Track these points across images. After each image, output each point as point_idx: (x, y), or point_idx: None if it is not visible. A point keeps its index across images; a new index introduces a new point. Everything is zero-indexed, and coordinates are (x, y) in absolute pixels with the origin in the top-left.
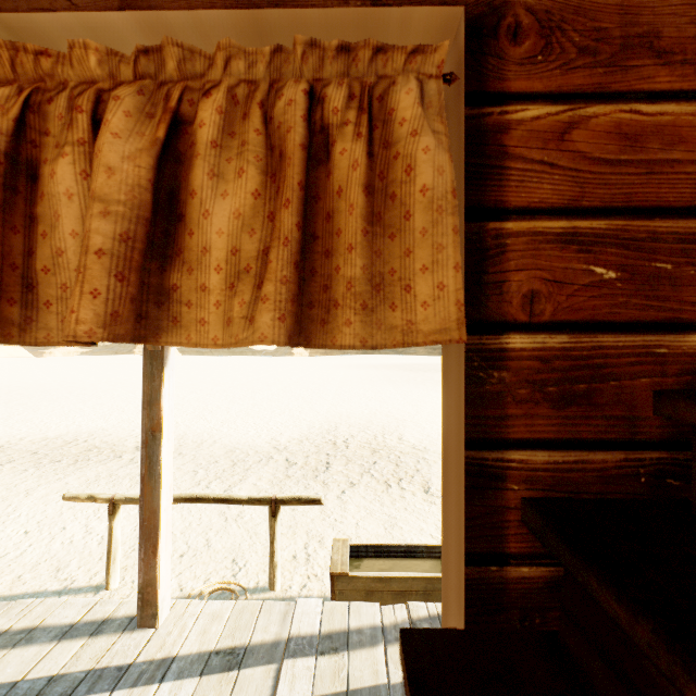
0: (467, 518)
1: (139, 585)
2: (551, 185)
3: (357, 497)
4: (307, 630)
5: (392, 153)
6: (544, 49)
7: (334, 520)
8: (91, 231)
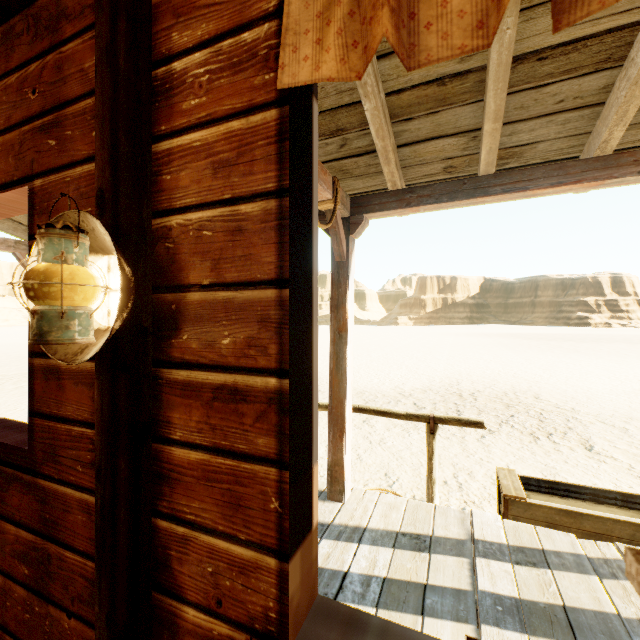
0: None
1: (328, 463)
2: None
3: (500, 443)
4: (492, 538)
5: None
6: None
7: (479, 459)
8: None
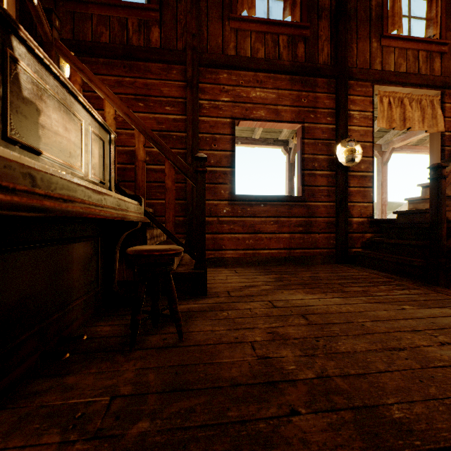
0: (441, 155)
1: None
2: (450, 114)
3: None
4: None
5: (434, 109)
6: (449, 97)
7: None
8: (410, 115)
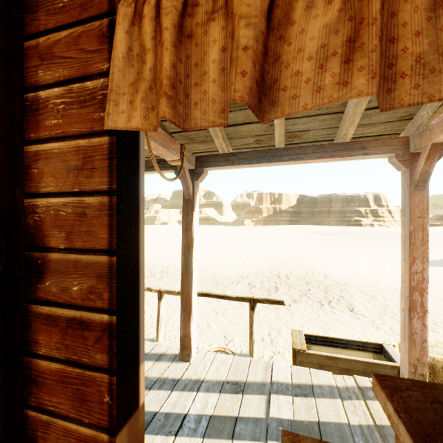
0: None
1: (180, 336)
2: None
3: (299, 309)
4: (283, 379)
5: None
6: None
7: (286, 321)
8: (240, 37)
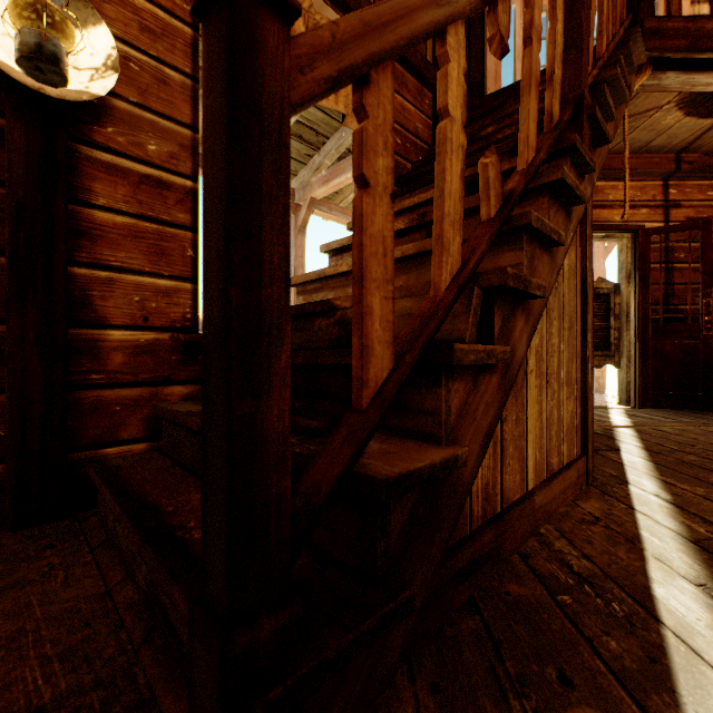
0: None
1: None
2: None
3: None
4: None
5: None
6: None
7: None
8: None
